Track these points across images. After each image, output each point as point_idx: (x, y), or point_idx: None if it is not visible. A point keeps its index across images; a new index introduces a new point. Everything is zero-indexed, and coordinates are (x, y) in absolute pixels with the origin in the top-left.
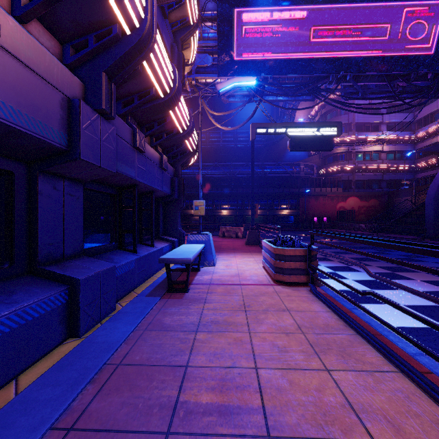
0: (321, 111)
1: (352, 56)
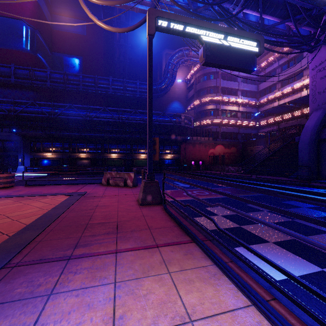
0: (196, 75)
1: None
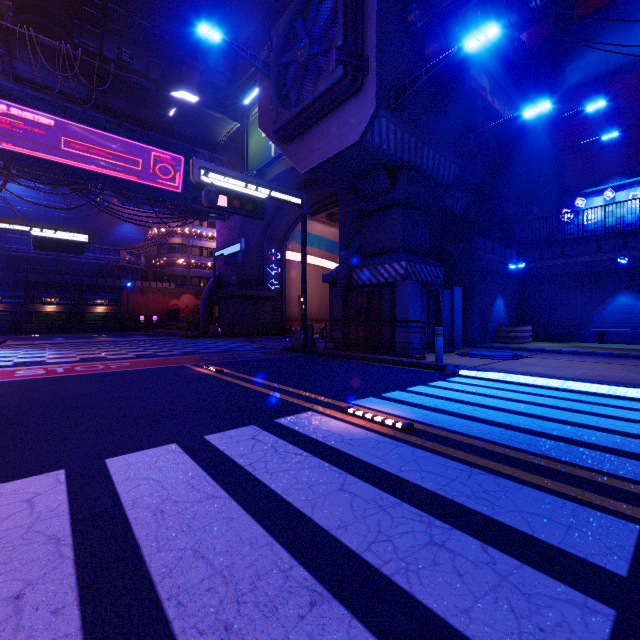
0: None
1: (109, 174)
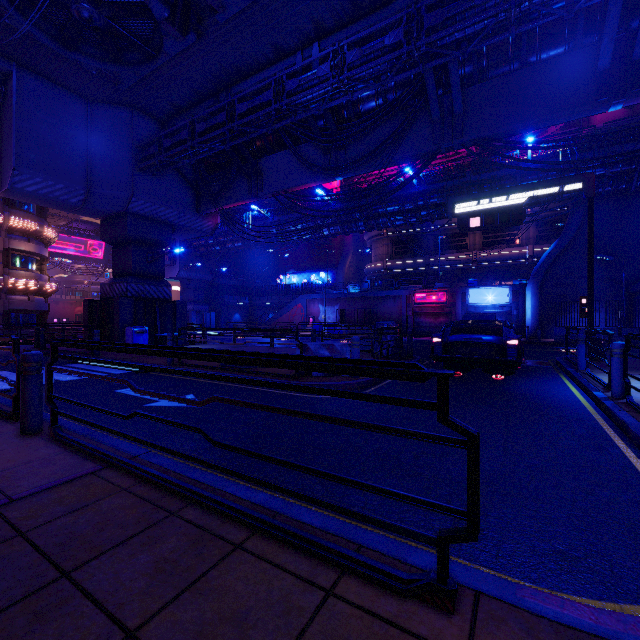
0: None
1: (67, 253)
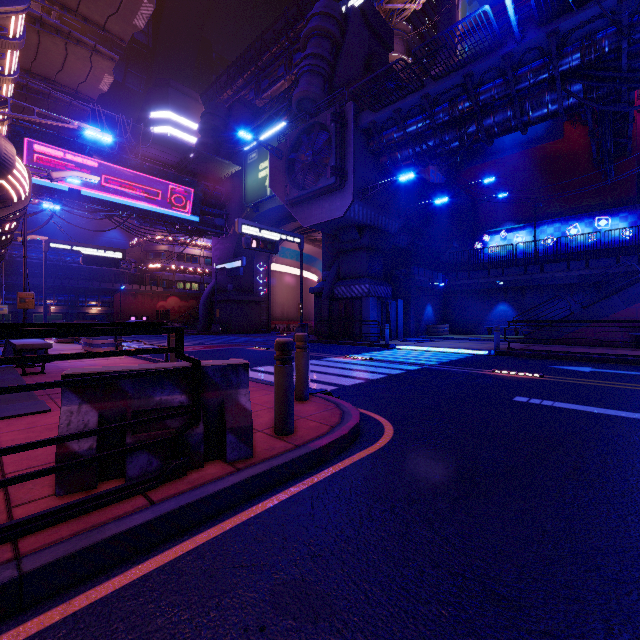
0: None
1: (136, 203)
